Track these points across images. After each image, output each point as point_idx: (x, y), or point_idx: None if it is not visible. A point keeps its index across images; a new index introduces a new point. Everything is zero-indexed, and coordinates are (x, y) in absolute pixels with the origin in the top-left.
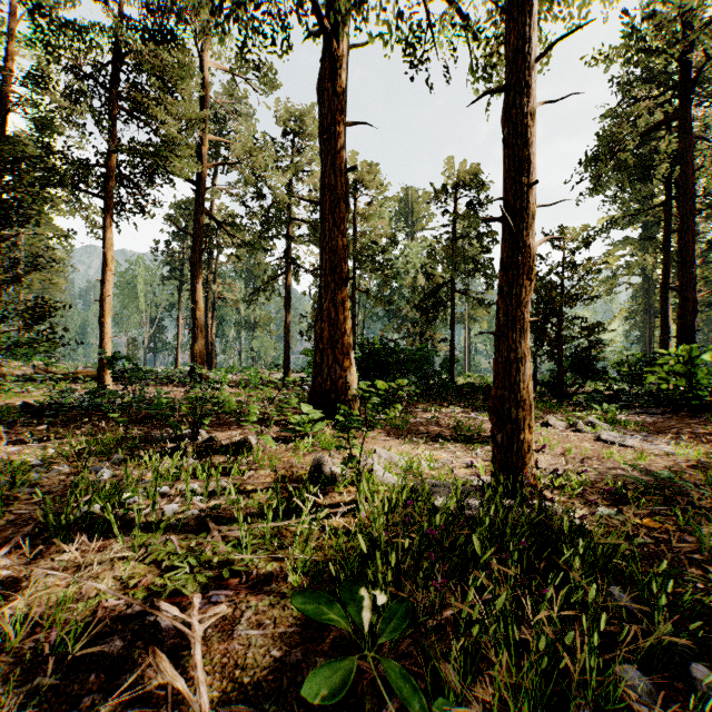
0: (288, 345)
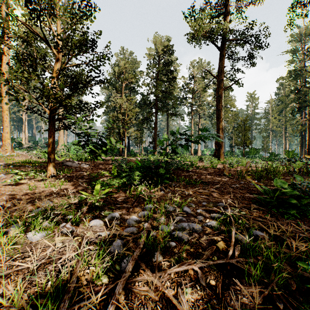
0: None
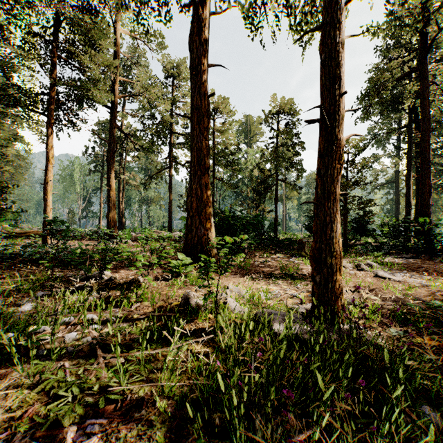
0: (171, 214)
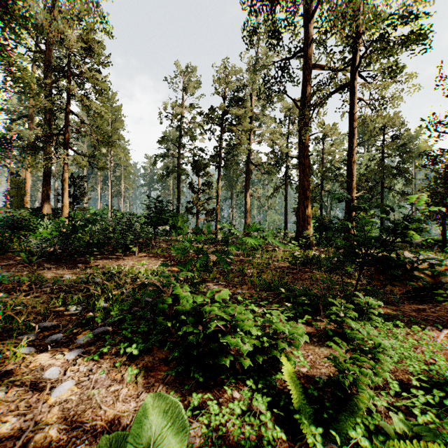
0: (286, 219)
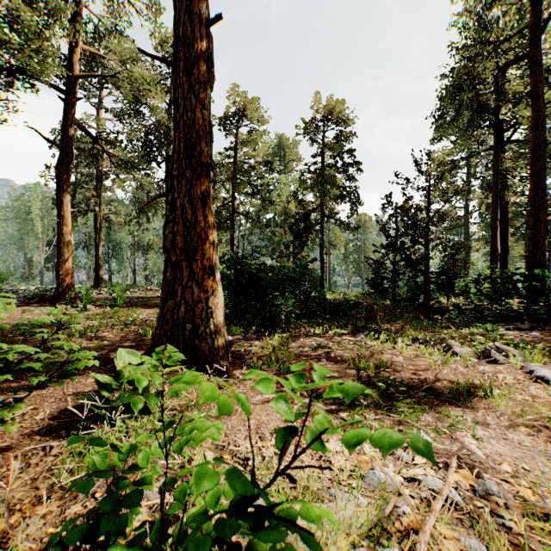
0: None
